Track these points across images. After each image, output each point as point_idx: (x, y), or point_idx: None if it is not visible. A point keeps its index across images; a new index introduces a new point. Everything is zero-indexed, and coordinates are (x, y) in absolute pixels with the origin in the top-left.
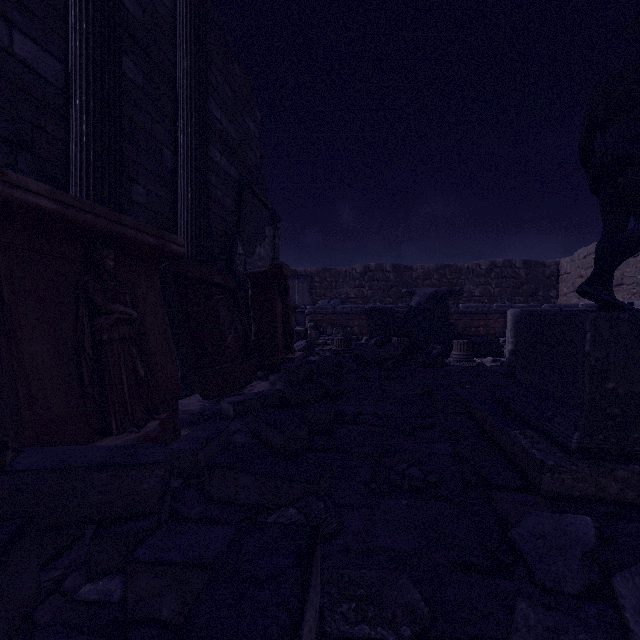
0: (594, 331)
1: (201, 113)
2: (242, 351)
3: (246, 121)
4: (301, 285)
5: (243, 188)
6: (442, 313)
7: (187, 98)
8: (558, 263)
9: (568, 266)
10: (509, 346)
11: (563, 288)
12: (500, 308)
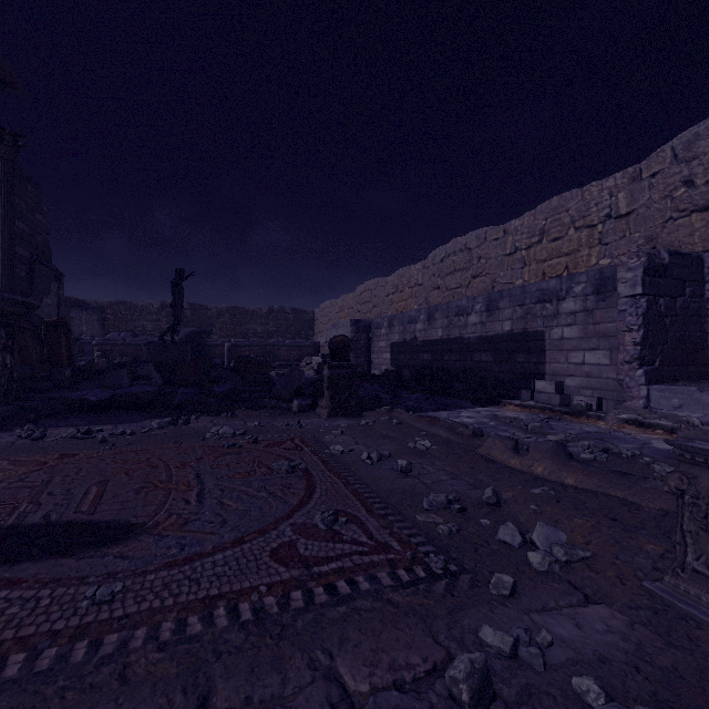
0: (152, 347)
1: (12, 237)
2: (41, 361)
3: (36, 217)
4: (90, 317)
5: (34, 263)
6: (198, 345)
7: (2, 230)
8: (314, 312)
9: (318, 315)
10: (225, 363)
11: (316, 330)
12: (259, 343)
